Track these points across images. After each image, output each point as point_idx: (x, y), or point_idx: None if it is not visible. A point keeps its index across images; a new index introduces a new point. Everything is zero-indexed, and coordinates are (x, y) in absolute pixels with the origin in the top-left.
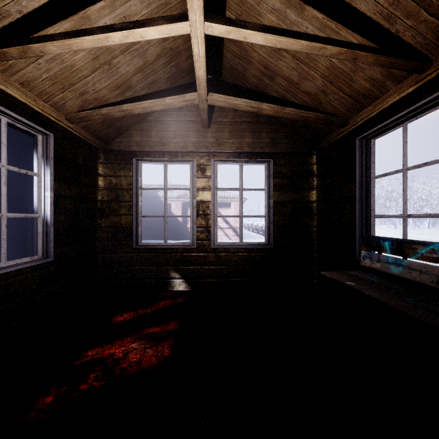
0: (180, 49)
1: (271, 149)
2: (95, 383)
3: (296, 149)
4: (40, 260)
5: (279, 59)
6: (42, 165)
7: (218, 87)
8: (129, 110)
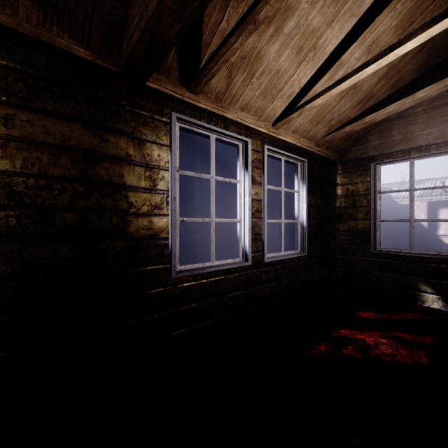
0: None
1: None
2: (353, 353)
3: None
4: (300, 254)
5: None
6: (300, 184)
7: None
8: (371, 121)
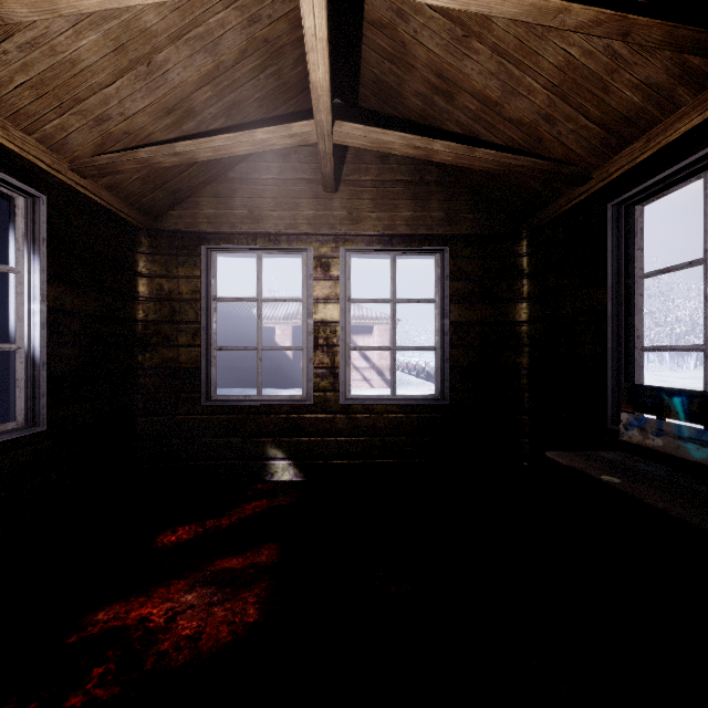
0: (283, 42)
1: (446, 229)
2: (100, 690)
3: (491, 230)
4: (19, 432)
5: (466, 56)
6: (24, 253)
7: (352, 119)
8: (188, 153)
